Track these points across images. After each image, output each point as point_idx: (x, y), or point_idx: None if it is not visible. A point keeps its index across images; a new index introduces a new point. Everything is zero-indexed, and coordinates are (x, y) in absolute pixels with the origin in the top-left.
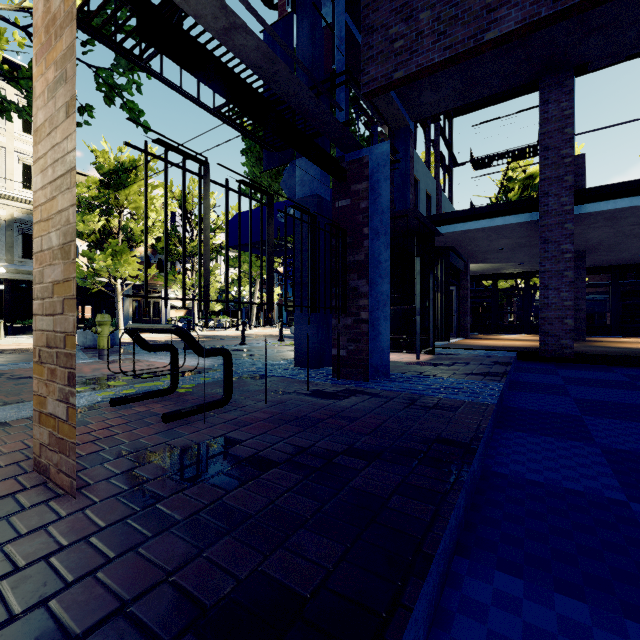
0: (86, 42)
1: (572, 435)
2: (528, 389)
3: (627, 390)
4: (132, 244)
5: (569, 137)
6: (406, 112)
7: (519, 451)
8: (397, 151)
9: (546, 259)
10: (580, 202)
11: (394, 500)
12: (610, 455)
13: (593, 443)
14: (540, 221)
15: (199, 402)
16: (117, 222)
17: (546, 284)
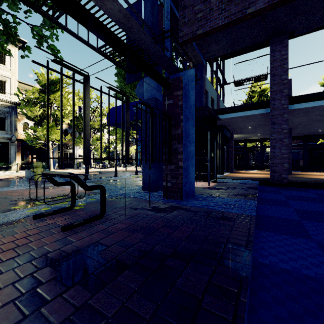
0: (26, 11)
1: (298, 234)
2: (268, 203)
3: (320, 203)
4: (57, 123)
5: (286, 69)
6: (201, 55)
7: (271, 246)
8: (197, 75)
9: (274, 132)
10: (291, 103)
11: (205, 297)
12: (323, 248)
13: (311, 239)
14: (271, 113)
15: (86, 215)
16: (49, 111)
17: (274, 145)
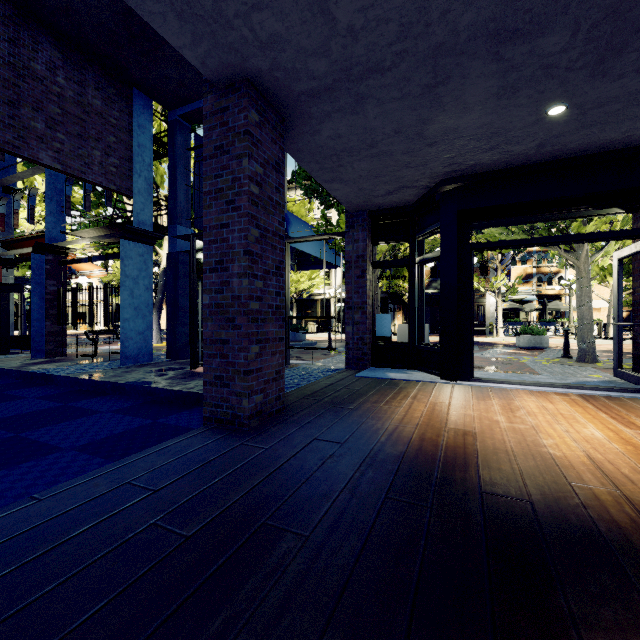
0: None
1: None
2: (73, 393)
3: (3, 417)
4: None
5: None
6: None
7: (0, 380)
8: None
9: None
10: None
11: None
12: None
13: None
14: None
15: (106, 356)
16: None
17: None
